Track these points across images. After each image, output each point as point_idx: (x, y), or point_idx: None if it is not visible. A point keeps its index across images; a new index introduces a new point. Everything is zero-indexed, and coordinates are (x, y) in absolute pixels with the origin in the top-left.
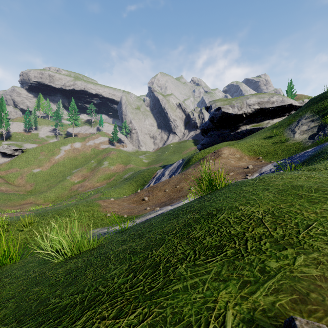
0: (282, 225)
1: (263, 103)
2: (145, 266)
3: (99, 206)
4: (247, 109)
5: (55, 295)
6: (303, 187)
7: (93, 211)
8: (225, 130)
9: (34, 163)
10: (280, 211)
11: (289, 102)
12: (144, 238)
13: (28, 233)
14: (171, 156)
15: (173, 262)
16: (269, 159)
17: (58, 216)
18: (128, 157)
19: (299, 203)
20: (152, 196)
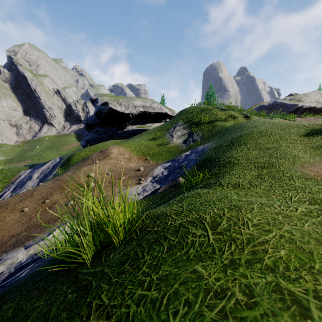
0: None
1: (146, 107)
2: None
3: None
4: (133, 110)
5: None
6: None
7: None
8: (112, 127)
9: None
10: None
11: (165, 110)
12: None
13: None
14: (45, 152)
15: None
16: (156, 160)
17: None
18: None
19: None
20: None
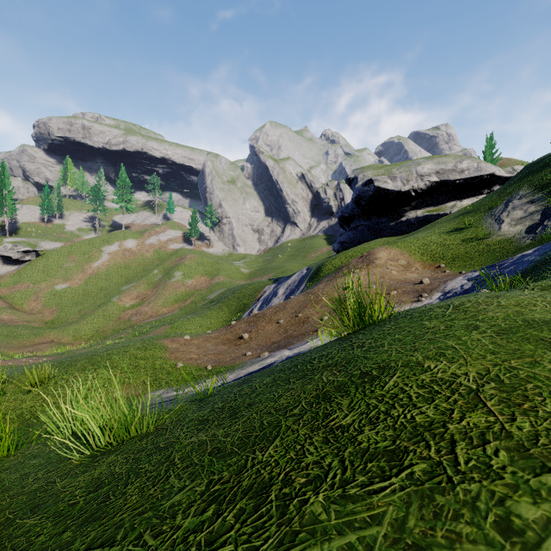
0: (526, 408)
1: (445, 173)
2: (240, 490)
3: (165, 349)
4: (417, 183)
5: (60, 544)
6: (549, 325)
7: (154, 359)
8: (380, 218)
9: (57, 275)
10: (512, 376)
11: (489, 170)
12: (240, 418)
13: (39, 398)
14: (288, 263)
15: (298, 485)
16: (457, 267)
17: (93, 366)
18: (216, 263)
19: (550, 358)
20: (257, 332)
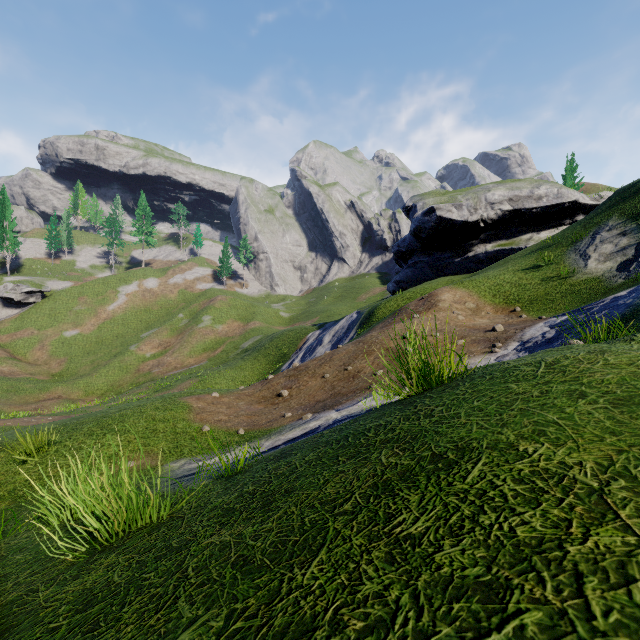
0: None
1: (519, 200)
2: (270, 632)
3: (188, 409)
4: (487, 212)
5: None
6: None
7: (175, 421)
8: (443, 253)
9: (66, 319)
10: None
11: (572, 197)
12: (275, 512)
13: (36, 469)
14: (335, 305)
15: (353, 633)
16: (536, 311)
17: (102, 430)
18: (252, 306)
19: None
20: (298, 388)
